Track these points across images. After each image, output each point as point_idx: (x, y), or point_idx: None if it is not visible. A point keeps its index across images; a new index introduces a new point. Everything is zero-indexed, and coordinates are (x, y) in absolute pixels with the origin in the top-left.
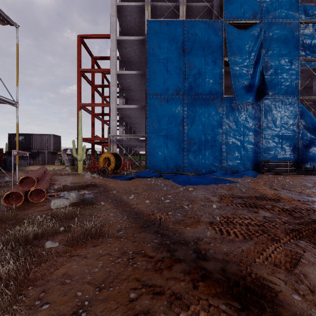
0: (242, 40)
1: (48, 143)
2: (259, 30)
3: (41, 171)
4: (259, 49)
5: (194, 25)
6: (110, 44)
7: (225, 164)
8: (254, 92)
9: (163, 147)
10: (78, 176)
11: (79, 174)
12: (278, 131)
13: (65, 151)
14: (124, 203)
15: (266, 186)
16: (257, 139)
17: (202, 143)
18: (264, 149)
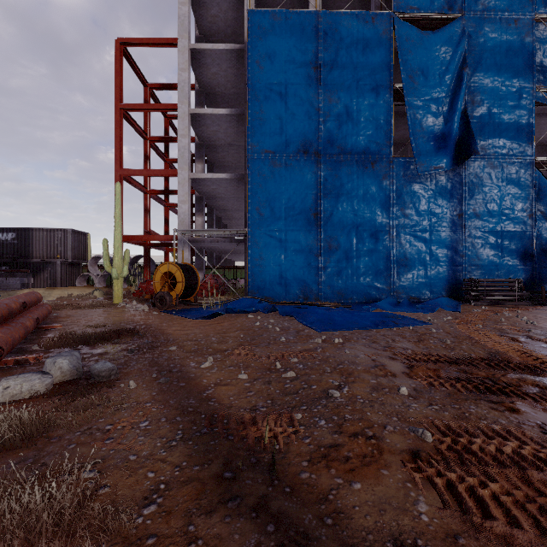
0: (428, 50)
1: (63, 247)
2: (461, 33)
3: (12, 302)
4: (461, 67)
5: (337, 22)
6: (178, 57)
7: (396, 286)
8: (451, 149)
9: (278, 254)
10: (111, 308)
11: (115, 304)
12: (494, 222)
13: (95, 261)
14: (187, 382)
15: (492, 333)
16: (457, 238)
17: (352, 246)
18: (469, 258)
